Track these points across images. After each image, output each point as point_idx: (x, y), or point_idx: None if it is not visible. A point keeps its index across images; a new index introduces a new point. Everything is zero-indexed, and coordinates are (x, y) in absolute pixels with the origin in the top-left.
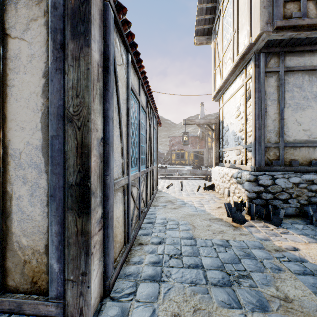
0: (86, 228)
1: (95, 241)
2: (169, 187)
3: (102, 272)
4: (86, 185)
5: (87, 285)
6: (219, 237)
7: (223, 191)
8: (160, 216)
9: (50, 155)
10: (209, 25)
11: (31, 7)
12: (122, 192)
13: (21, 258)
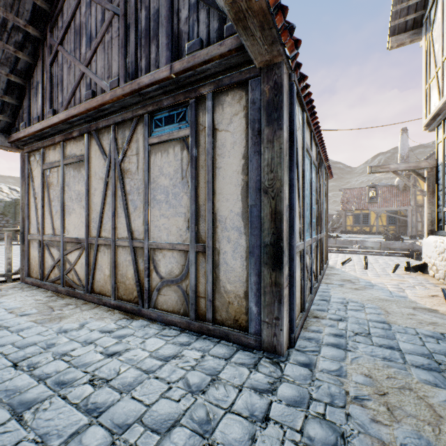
0: (279, 281)
1: (285, 294)
2: (344, 264)
3: (288, 324)
4: (279, 245)
5: (280, 328)
6: (428, 328)
7: (443, 274)
8: (336, 295)
9: (249, 220)
10: (416, 12)
11: (233, 105)
12: (299, 258)
13: (226, 299)
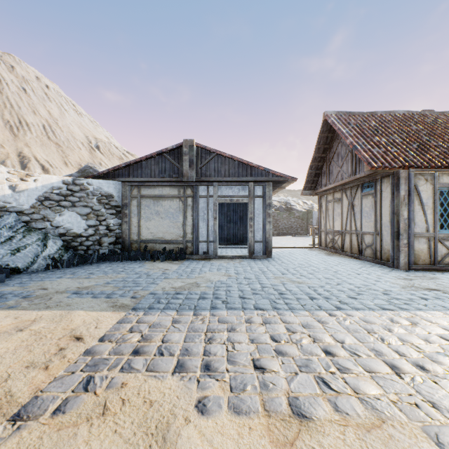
0: (398, 244)
1: (402, 249)
2: None
3: (407, 262)
4: (398, 232)
5: (398, 260)
6: None
7: None
8: None
9: (390, 224)
10: None
11: (387, 183)
12: (426, 240)
13: (384, 252)
